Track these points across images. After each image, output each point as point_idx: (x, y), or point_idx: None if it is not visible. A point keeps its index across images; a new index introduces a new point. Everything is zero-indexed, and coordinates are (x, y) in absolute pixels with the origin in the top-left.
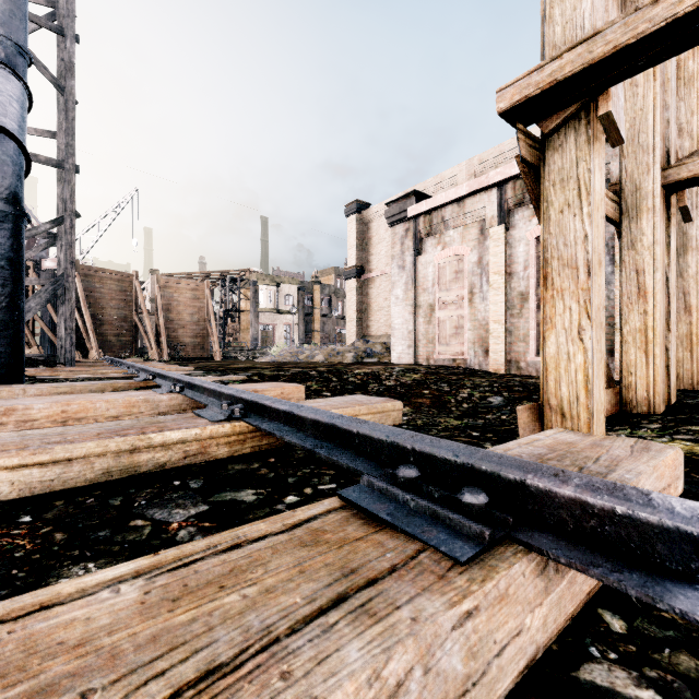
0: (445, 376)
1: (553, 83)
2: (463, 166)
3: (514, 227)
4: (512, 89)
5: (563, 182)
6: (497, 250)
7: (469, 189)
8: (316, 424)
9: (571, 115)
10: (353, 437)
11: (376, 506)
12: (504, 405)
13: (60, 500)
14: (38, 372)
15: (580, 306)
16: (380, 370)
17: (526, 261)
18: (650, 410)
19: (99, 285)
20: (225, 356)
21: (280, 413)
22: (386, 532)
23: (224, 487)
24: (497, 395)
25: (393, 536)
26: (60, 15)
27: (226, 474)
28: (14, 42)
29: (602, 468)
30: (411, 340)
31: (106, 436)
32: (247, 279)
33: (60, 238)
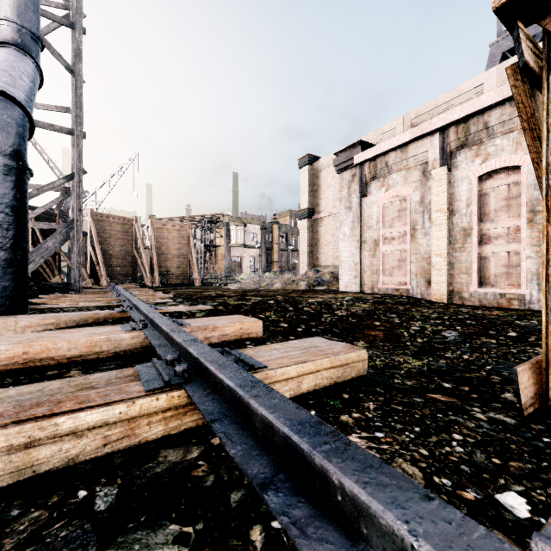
0: (392, 306)
1: None
2: (401, 120)
3: (457, 168)
4: None
5: None
6: (439, 190)
7: (411, 135)
8: (268, 427)
9: None
10: (331, 485)
11: None
12: (461, 341)
13: None
14: (48, 300)
15: None
16: (331, 300)
17: (469, 199)
18: None
19: (108, 228)
20: (203, 282)
21: (224, 387)
22: None
23: (138, 513)
24: (450, 329)
25: None
26: (74, 15)
27: (152, 474)
28: (28, 29)
29: None
30: (357, 271)
31: None
32: (221, 221)
33: (74, 191)
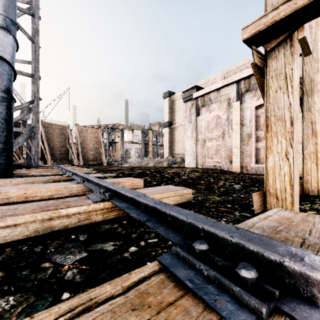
0: (211, 174)
1: (273, 22)
2: (219, 74)
3: (245, 102)
4: (250, 27)
5: (277, 76)
6: (236, 113)
7: (222, 84)
8: (147, 206)
9: (282, 40)
10: (167, 216)
11: (181, 272)
12: (241, 189)
13: (9, 248)
14: (21, 172)
15: (287, 141)
16: (180, 171)
17: (251, 118)
18: (319, 193)
19: (52, 131)
20: (108, 163)
21: (128, 198)
22: (189, 297)
23: (97, 240)
24: (237, 184)
25: (194, 302)
26: (33, 8)
27: (100, 231)
28: (10, 19)
29: (316, 239)
30: (194, 156)
31: (36, 211)
32: (118, 128)
33: (33, 110)
